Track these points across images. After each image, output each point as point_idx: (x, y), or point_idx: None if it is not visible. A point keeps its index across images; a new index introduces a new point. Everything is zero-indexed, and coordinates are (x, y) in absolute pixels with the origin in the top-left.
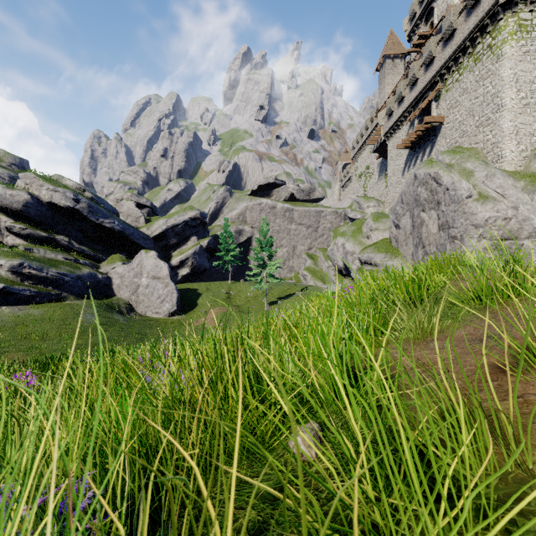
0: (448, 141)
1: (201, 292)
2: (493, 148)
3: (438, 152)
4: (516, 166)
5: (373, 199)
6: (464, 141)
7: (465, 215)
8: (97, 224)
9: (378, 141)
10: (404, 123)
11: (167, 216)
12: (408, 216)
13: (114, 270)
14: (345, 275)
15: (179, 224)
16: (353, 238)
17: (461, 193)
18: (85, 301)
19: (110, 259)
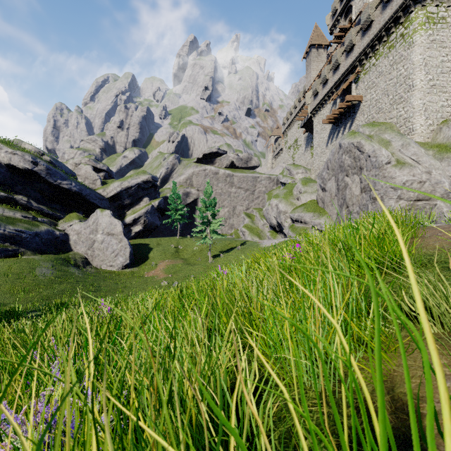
0: (366, 116)
1: (152, 247)
2: (405, 122)
3: (357, 127)
4: (425, 138)
5: (302, 167)
6: (380, 116)
7: (385, 179)
8: (55, 185)
9: (305, 118)
10: (327, 102)
11: (122, 179)
12: (333, 180)
13: (71, 228)
14: (278, 232)
15: (133, 186)
16: (285, 199)
17: (381, 159)
18: (42, 256)
19: (67, 217)
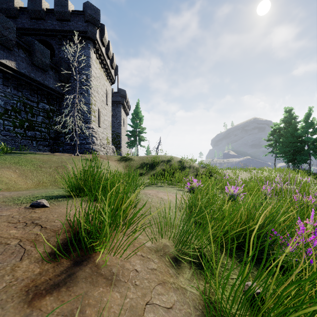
0: None
1: None
2: None
3: None
4: None
5: None
6: None
7: None
8: None
9: None
10: None
11: None
12: None
13: None
14: None
15: None
16: None
17: None
18: None
19: None
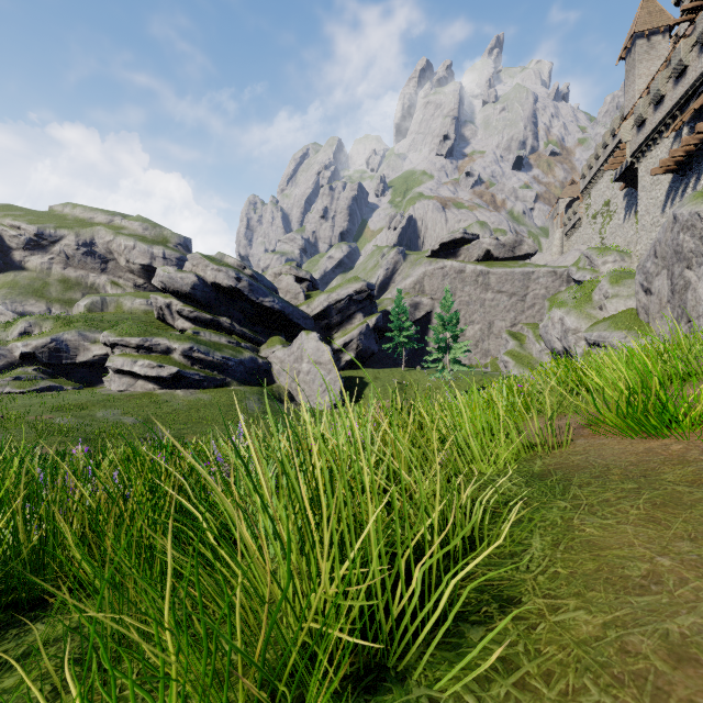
0: None
1: (368, 381)
2: None
3: None
4: None
5: (613, 251)
6: None
7: None
8: (257, 303)
9: (623, 165)
10: (664, 135)
11: (329, 290)
12: (664, 276)
13: (274, 355)
14: None
15: (342, 299)
16: (577, 309)
17: None
18: (247, 388)
19: (269, 342)
